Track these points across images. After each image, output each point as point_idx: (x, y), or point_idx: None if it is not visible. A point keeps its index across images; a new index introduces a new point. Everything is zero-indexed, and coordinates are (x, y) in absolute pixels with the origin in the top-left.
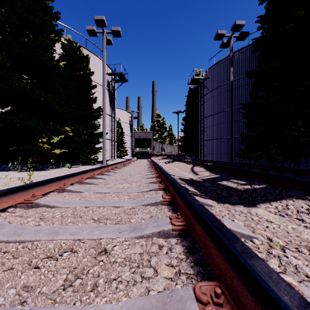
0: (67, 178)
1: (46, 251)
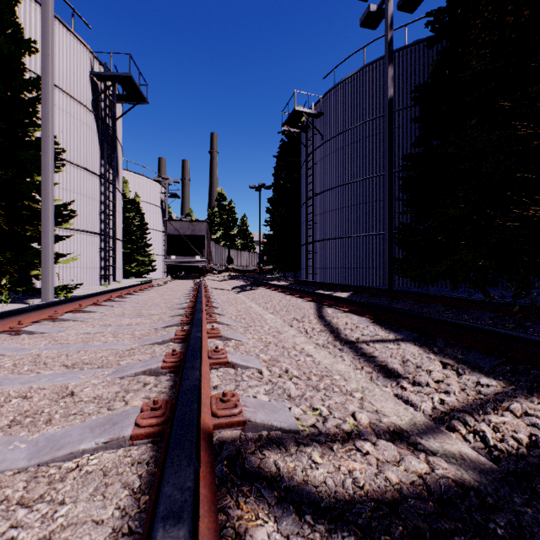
0: None
1: None
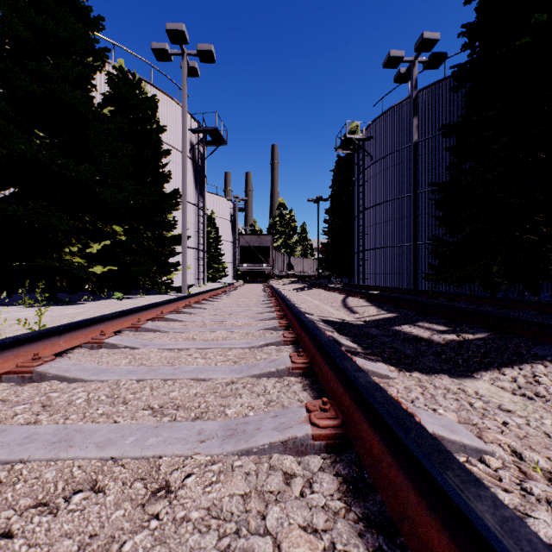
0: (109, 320)
1: (37, 488)
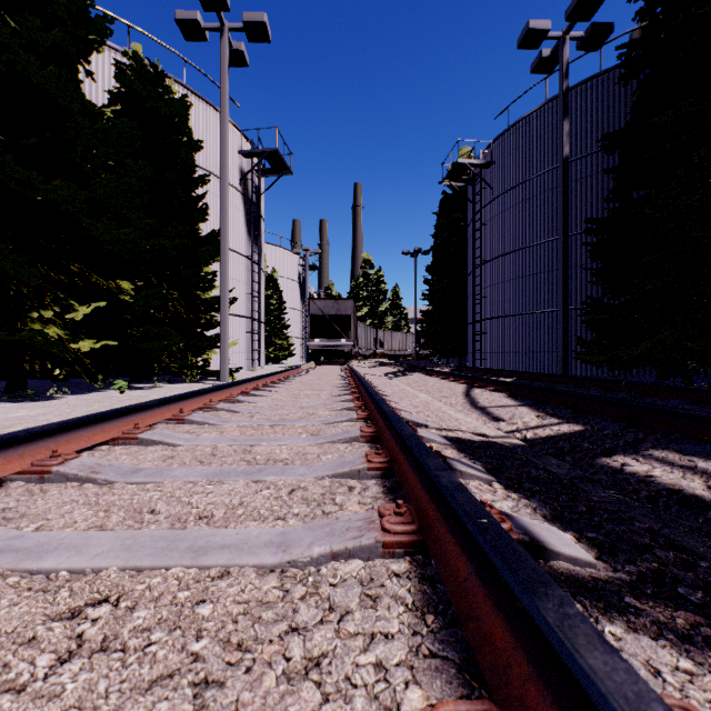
0: None
1: None
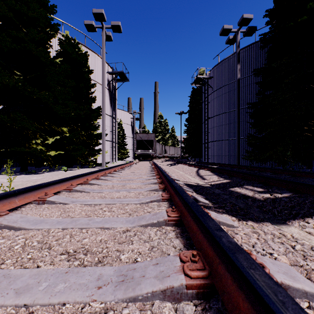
0: (52, 185)
1: None
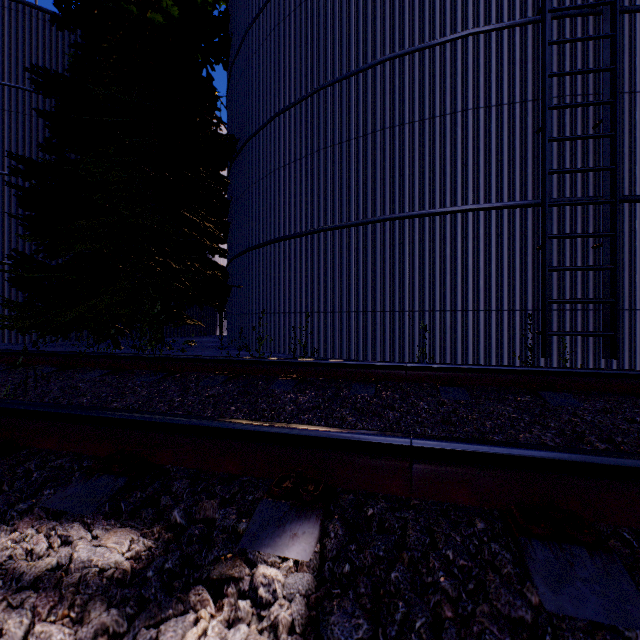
0: None
1: None
